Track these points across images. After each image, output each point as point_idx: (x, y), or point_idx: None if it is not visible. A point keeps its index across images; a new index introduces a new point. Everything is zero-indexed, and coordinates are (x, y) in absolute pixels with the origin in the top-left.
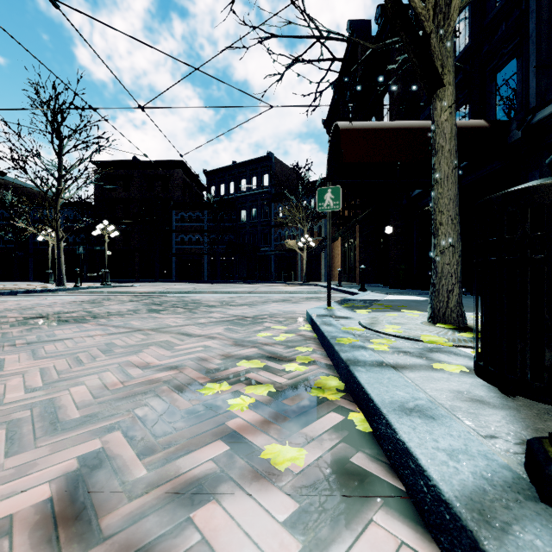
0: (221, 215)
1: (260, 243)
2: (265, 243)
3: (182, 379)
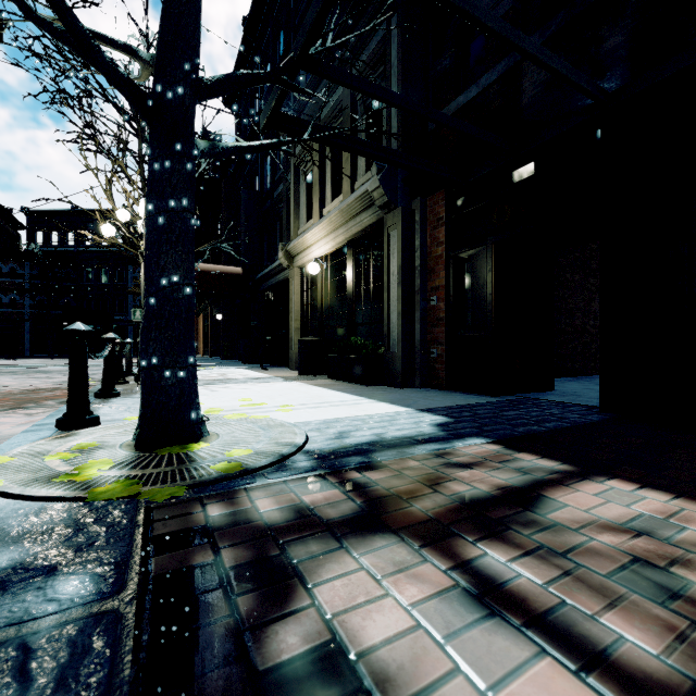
0: (54, 273)
1: (113, 311)
2: (120, 311)
3: (66, 381)
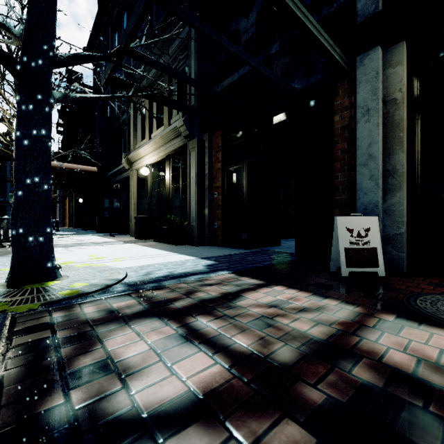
0: None
1: None
2: None
3: None
